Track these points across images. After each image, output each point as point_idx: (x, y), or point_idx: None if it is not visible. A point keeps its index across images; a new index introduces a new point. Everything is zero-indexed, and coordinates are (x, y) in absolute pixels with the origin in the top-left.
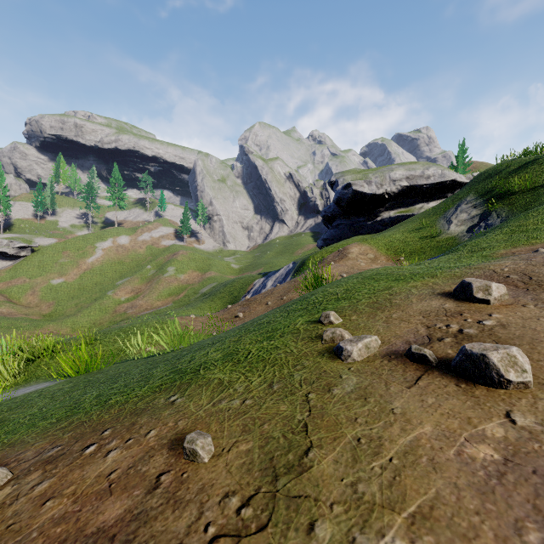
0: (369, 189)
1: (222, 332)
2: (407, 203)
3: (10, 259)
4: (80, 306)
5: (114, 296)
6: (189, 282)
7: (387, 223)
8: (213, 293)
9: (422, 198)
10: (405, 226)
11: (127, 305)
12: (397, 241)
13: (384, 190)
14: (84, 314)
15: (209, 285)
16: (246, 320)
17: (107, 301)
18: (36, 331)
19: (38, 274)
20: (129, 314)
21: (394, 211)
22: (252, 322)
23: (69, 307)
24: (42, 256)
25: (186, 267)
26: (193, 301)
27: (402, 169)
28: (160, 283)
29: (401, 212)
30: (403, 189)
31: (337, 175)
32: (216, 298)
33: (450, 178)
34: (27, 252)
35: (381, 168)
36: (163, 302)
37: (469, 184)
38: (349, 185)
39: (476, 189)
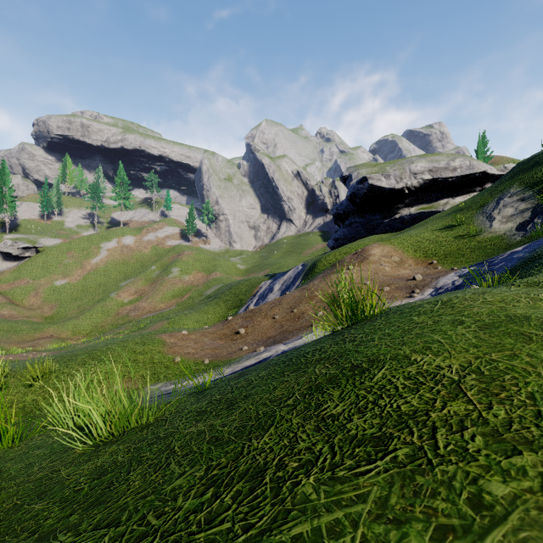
0: (387, 184)
1: (216, 359)
2: (429, 199)
3: (15, 260)
4: (82, 308)
5: (117, 297)
6: (194, 283)
7: (406, 221)
8: (218, 296)
9: (446, 193)
10: (434, 224)
11: (129, 307)
12: (426, 241)
13: (404, 184)
14: (86, 316)
15: (214, 286)
16: (248, 340)
17: (110, 303)
18: (35, 334)
19: (42, 275)
20: (131, 317)
21: (415, 207)
22: (240, 423)
23: (71, 309)
24: (46, 256)
25: (191, 268)
26: (197, 303)
27: (424, 161)
28: (164, 284)
29: (423, 209)
30: (425, 183)
31: (349, 169)
32: (220, 301)
33: (480, 169)
34: (32, 253)
35: (399, 161)
36: (167, 304)
37: (509, 174)
38: (365, 179)
39: (521, 179)
